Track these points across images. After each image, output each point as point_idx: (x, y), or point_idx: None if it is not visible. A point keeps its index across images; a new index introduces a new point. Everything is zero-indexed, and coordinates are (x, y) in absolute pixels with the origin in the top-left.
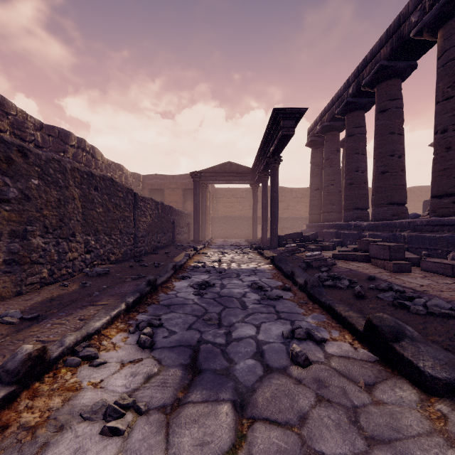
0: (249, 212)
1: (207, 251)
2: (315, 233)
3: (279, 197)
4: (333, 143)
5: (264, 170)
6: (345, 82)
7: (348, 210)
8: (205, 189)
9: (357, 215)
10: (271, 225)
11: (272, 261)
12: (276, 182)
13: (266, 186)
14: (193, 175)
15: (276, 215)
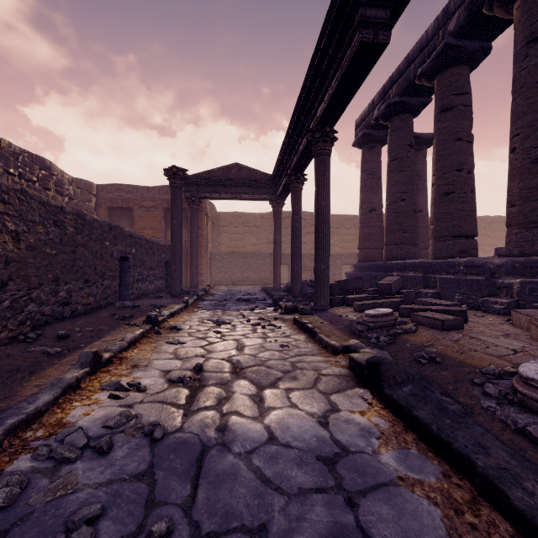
0: (265, 247)
1: (186, 318)
2: (398, 279)
3: (307, 227)
4: (405, 134)
5: (296, 169)
6: (439, 16)
7: (442, 238)
8: (196, 206)
9: (460, 247)
10: (318, 264)
11: (368, 379)
12: (327, 179)
13: (299, 198)
14: (169, 174)
15: (326, 245)
